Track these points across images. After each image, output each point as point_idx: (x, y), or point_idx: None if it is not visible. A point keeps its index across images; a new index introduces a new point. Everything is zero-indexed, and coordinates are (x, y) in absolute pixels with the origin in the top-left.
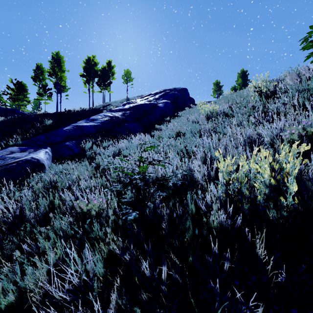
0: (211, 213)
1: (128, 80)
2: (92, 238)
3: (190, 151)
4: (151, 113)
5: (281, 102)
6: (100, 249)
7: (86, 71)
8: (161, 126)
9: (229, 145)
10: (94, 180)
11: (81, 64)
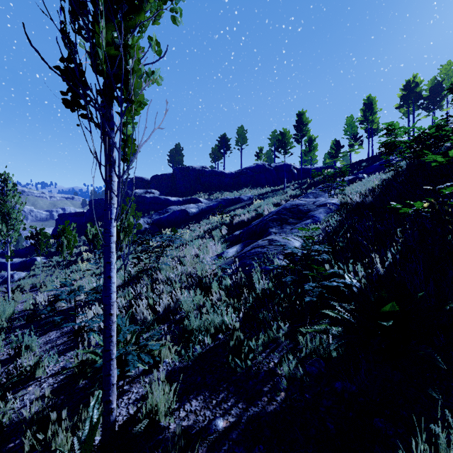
0: None
1: None
2: None
3: None
4: None
5: None
6: None
7: (404, 99)
8: None
9: None
10: None
11: (397, 94)
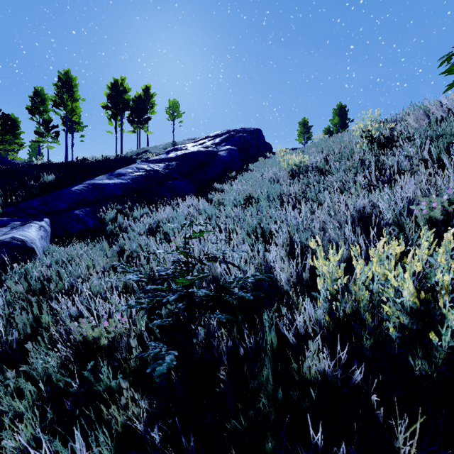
0: (303, 345)
1: (175, 115)
2: (98, 391)
3: (268, 230)
4: (208, 166)
5: (404, 155)
6: (110, 417)
7: (112, 100)
8: (223, 185)
9: (328, 222)
10: (113, 277)
11: (104, 90)
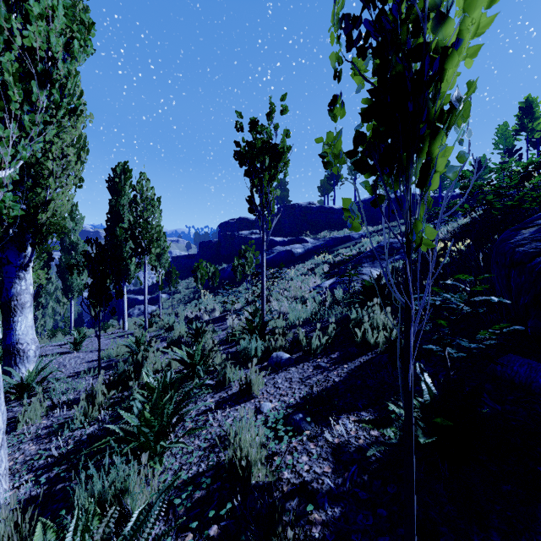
0: None
1: None
2: None
3: None
4: None
5: None
6: None
7: None
8: None
9: None
10: None
11: None
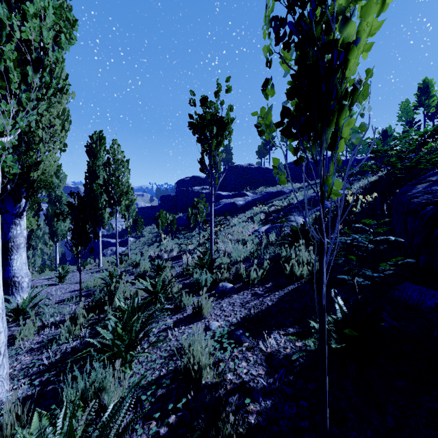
0: None
1: None
2: None
3: None
4: None
5: None
6: None
7: None
8: None
9: None
10: None
11: None
